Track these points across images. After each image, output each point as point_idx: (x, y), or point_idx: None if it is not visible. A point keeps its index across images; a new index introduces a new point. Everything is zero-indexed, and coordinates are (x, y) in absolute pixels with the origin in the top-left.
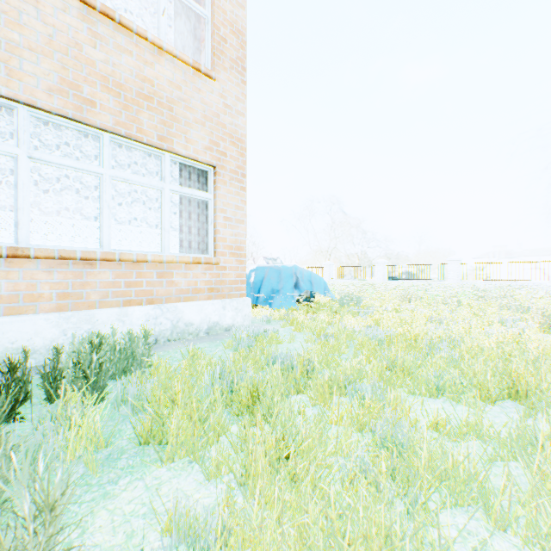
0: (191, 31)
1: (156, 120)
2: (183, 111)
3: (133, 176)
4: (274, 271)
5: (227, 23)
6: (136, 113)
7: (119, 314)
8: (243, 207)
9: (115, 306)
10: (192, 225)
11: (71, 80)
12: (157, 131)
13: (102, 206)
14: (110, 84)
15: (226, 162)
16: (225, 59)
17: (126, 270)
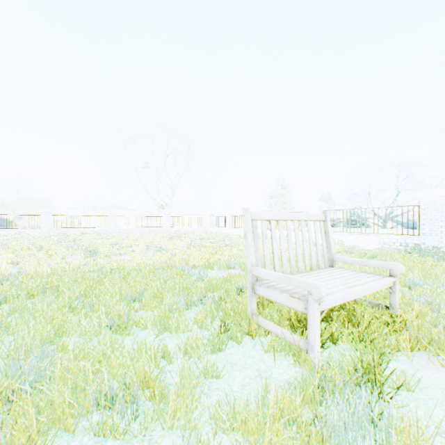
0: None
1: None
2: None
3: None
4: None
5: None
6: None
7: None
8: None
9: None
10: None
11: None
12: None
13: None
14: None
15: None
16: None
17: None
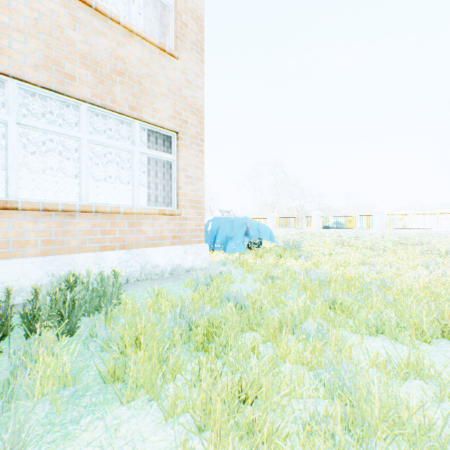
0: (158, 18)
1: (127, 92)
2: (151, 85)
3: (108, 140)
4: (227, 221)
5: (188, 11)
6: (110, 86)
7: (95, 258)
8: (201, 167)
9: (92, 251)
10: (158, 182)
11: (54, 57)
12: (129, 102)
13: (81, 165)
14: (88, 62)
15: (187, 128)
16: (187, 42)
17: (101, 220)
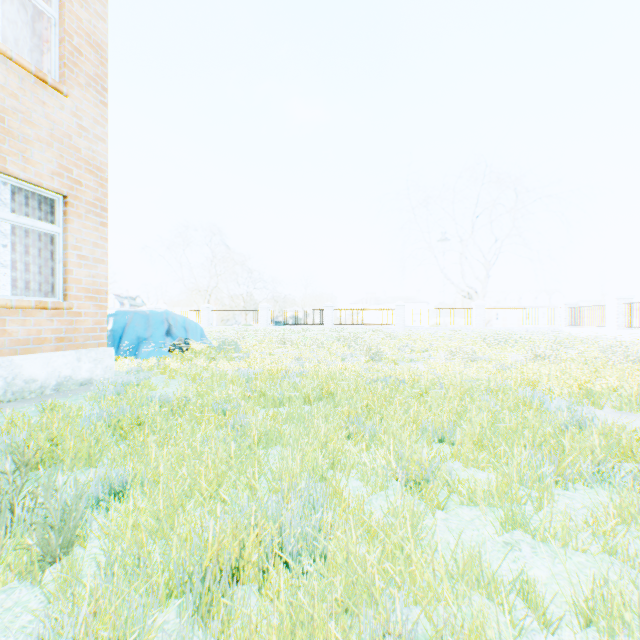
0: (28, 23)
1: None
2: (21, 125)
3: None
4: (141, 317)
5: (83, 33)
6: None
7: None
8: (104, 245)
9: None
10: (31, 261)
11: None
12: None
13: None
14: None
15: (82, 192)
16: (81, 74)
17: None
